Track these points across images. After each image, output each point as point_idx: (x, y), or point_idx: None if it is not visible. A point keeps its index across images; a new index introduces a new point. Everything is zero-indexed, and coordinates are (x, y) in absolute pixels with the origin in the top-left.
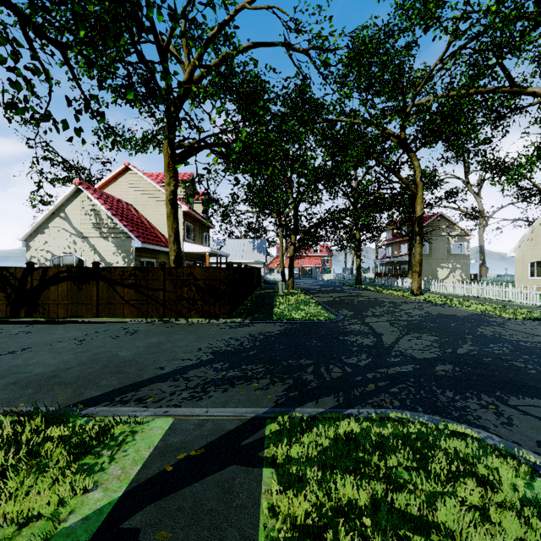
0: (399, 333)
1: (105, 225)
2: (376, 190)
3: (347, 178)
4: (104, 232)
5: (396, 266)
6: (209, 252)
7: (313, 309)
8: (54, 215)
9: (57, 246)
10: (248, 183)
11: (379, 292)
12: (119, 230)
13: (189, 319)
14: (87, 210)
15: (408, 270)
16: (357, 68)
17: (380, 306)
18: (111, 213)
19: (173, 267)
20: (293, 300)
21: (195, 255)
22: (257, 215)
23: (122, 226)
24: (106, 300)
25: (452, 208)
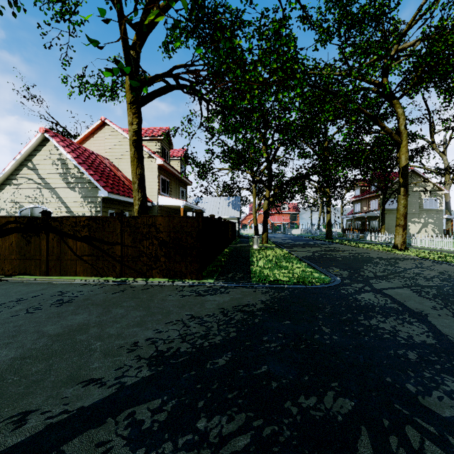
0: (450, 312)
1: (71, 174)
2: (348, 146)
3: (322, 132)
4: (71, 182)
5: (366, 221)
6: (183, 205)
7: (297, 267)
8: (22, 166)
9: (25, 197)
10: (222, 120)
11: (357, 247)
12: (86, 180)
13: (150, 279)
14: (54, 160)
15: (381, 224)
16: (340, 7)
17: (373, 263)
18: (76, 161)
19: (132, 216)
20: (271, 255)
21: (171, 209)
22: (232, 172)
23: (88, 175)
24: (56, 255)
25: (417, 166)
